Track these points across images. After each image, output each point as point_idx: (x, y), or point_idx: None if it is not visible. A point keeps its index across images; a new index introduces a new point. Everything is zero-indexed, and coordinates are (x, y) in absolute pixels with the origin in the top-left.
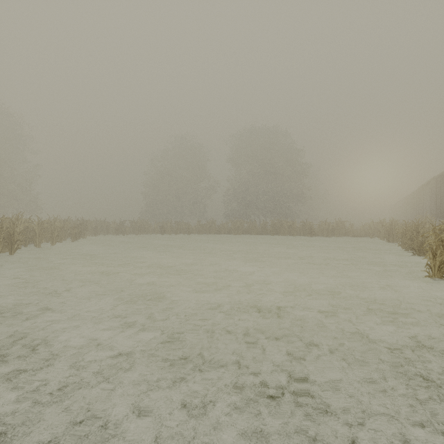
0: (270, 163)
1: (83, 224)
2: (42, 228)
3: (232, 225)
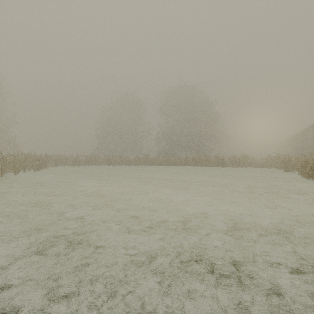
0: (190, 112)
1: (45, 157)
2: (5, 160)
3: (162, 159)
